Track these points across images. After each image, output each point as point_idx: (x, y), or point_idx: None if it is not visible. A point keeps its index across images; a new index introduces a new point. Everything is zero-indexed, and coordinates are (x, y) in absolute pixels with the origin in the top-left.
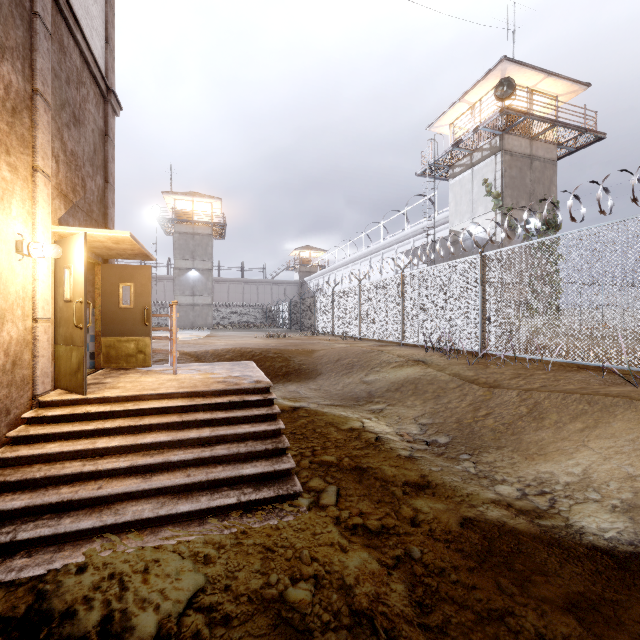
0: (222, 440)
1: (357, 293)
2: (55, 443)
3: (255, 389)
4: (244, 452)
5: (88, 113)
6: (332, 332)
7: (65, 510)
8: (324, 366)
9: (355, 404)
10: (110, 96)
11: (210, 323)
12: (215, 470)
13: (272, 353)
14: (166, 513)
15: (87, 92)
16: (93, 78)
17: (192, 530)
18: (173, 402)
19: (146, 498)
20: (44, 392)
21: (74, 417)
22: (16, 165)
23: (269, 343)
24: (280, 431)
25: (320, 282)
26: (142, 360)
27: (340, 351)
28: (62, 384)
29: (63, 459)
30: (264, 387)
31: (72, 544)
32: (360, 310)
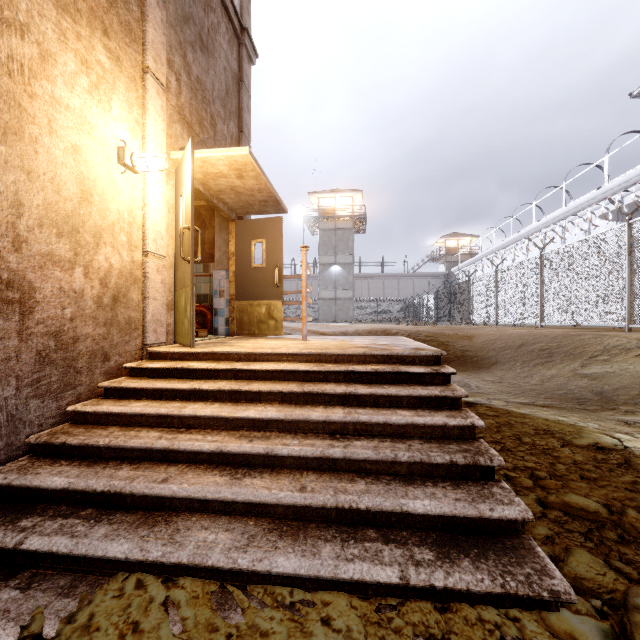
0: (364, 431)
1: (537, 266)
2: (143, 402)
3: (415, 358)
4: (406, 461)
5: (219, 47)
6: (495, 321)
7: (113, 507)
8: (500, 353)
9: (577, 407)
10: (244, 36)
11: (351, 317)
12: (351, 487)
13: (423, 335)
14: (249, 566)
15: (217, 22)
16: (225, 11)
17: (296, 632)
18: (293, 365)
19: (228, 516)
20: (157, 343)
21: (175, 373)
22: (119, 56)
23: (417, 327)
24: (473, 431)
25: (471, 271)
26: (273, 327)
27: (522, 335)
28: (178, 337)
29: (145, 425)
30: (430, 356)
31: (92, 582)
32: (542, 288)
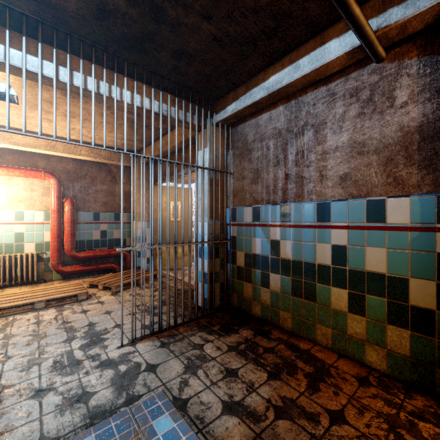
0: None
1: None
2: None
3: None
4: None
5: None
6: None
7: None
8: None
9: None
10: None
11: None
12: None
13: None
14: None
15: None
16: None
17: None
18: None
19: None
20: None
21: None
22: None
23: None
24: None
25: None
26: (186, 261)
27: None
28: None
29: None
30: None
31: None
32: None
